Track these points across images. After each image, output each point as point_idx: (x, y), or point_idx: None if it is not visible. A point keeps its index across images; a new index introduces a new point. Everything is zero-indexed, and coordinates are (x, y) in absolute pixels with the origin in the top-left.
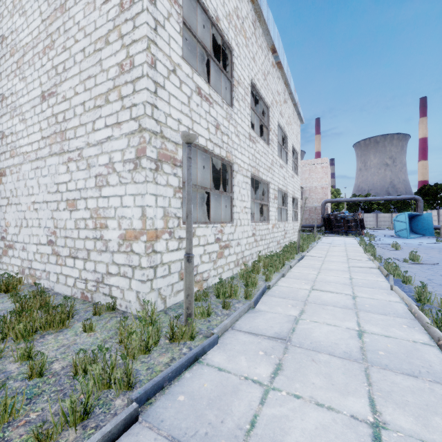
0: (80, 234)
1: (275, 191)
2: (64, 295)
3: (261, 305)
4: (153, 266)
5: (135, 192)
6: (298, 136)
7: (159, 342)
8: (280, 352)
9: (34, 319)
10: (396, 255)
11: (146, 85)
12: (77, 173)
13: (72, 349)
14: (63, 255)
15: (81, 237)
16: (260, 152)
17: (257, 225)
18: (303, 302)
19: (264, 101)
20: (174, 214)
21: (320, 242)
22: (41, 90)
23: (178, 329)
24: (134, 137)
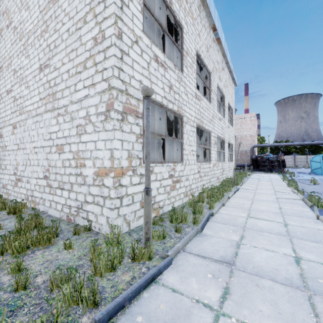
0: (66, 171)
1: (215, 138)
2: (55, 217)
3: (207, 230)
4: (120, 197)
5: (105, 138)
6: (232, 96)
7: (123, 261)
8: (226, 275)
9: (27, 238)
10: (315, 189)
11: (114, 52)
12: (64, 124)
13: (54, 264)
14: (54, 187)
15: (66, 173)
16: (204, 108)
17: (202, 164)
18: (242, 228)
19: (206, 68)
20: (136, 155)
21: (250, 177)
22: (39, 63)
23: (138, 250)
24: (105, 94)
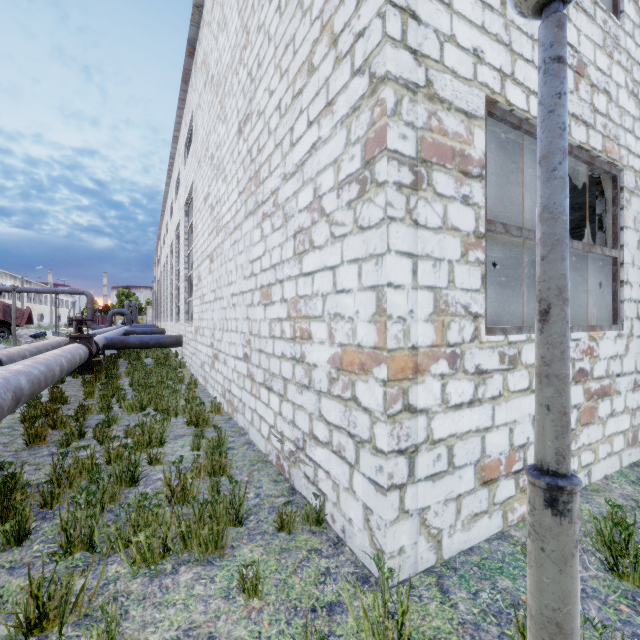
0: (275, 347)
1: None
2: (257, 451)
3: None
4: (406, 448)
5: (360, 253)
6: None
7: None
8: None
9: (168, 524)
10: None
11: None
12: (272, 236)
13: None
14: (257, 381)
15: (276, 353)
16: None
17: None
18: None
19: None
20: (462, 307)
21: None
22: (238, 121)
23: None
24: (358, 115)
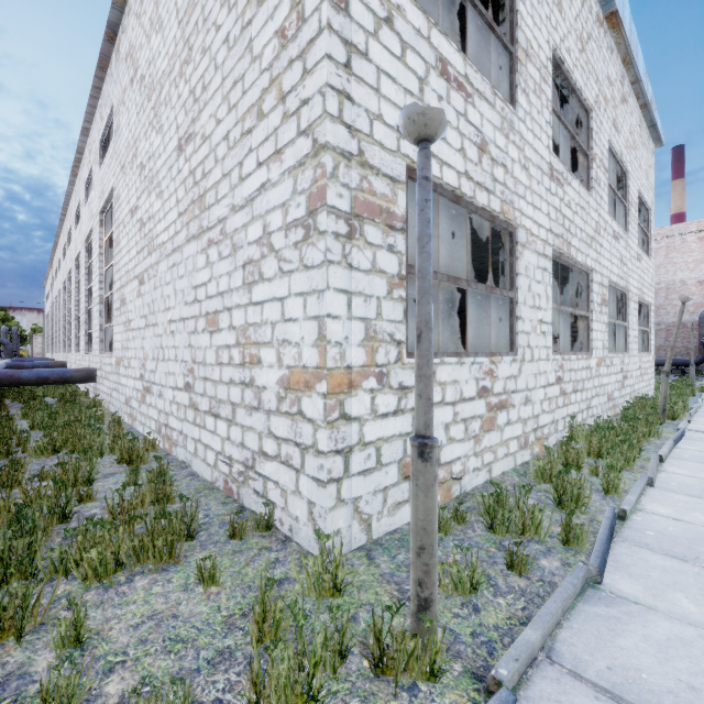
0: (222, 374)
1: (604, 288)
2: (202, 480)
3: (617, 575)
4: (342, 449)
5: (305, 288)
6: (649, 173)
7: (345, 661)
8: None
9: (120, 540)
10: None
11: (327, 48)
12: (219, 264)
13: (163, 632)
14: (202, 410)
15: (223, 379)
16: (573, 206)
17: (567, 360)
18: None
19: (579, 98)
20: (388, 335)
21: None
22: (178, 137)
23: (395, 641)
24: (304, 170)
